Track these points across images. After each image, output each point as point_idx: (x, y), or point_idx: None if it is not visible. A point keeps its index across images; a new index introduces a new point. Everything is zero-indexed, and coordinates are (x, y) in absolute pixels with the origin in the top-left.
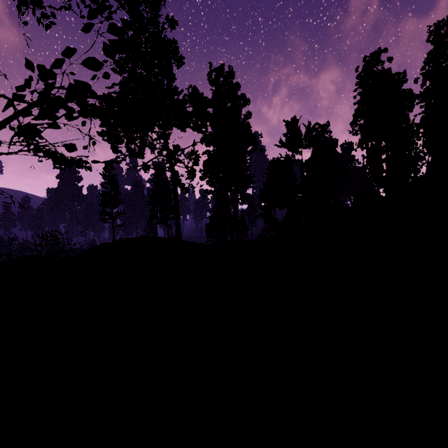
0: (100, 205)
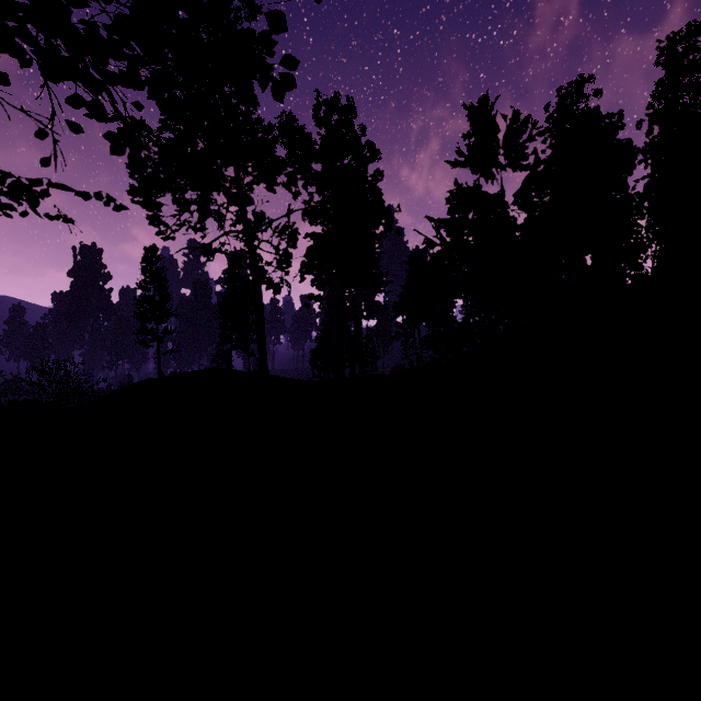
0: (137, 318)
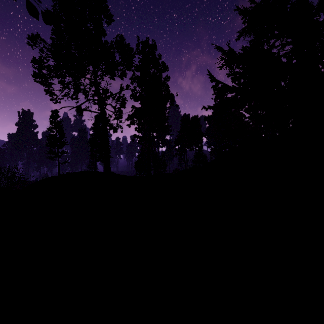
0: (47, 145)
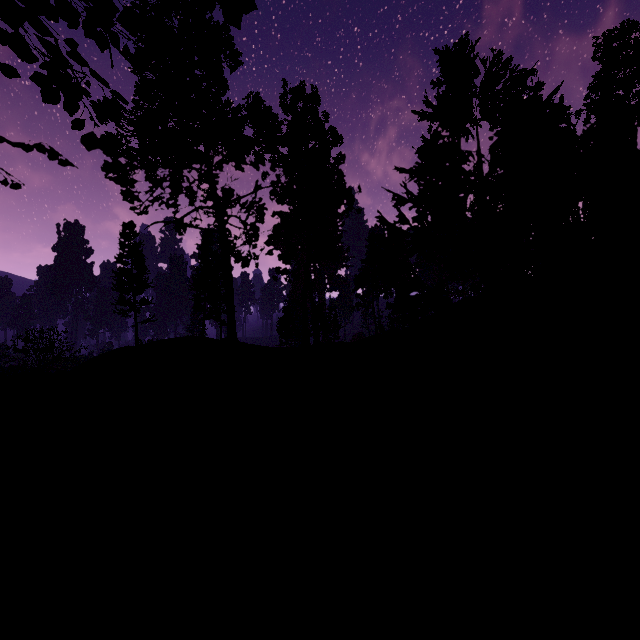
0: (115, 289)
